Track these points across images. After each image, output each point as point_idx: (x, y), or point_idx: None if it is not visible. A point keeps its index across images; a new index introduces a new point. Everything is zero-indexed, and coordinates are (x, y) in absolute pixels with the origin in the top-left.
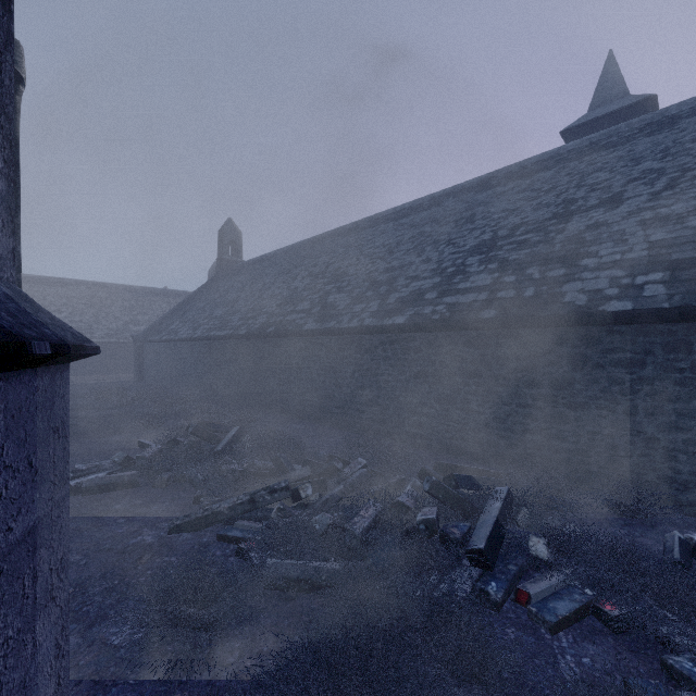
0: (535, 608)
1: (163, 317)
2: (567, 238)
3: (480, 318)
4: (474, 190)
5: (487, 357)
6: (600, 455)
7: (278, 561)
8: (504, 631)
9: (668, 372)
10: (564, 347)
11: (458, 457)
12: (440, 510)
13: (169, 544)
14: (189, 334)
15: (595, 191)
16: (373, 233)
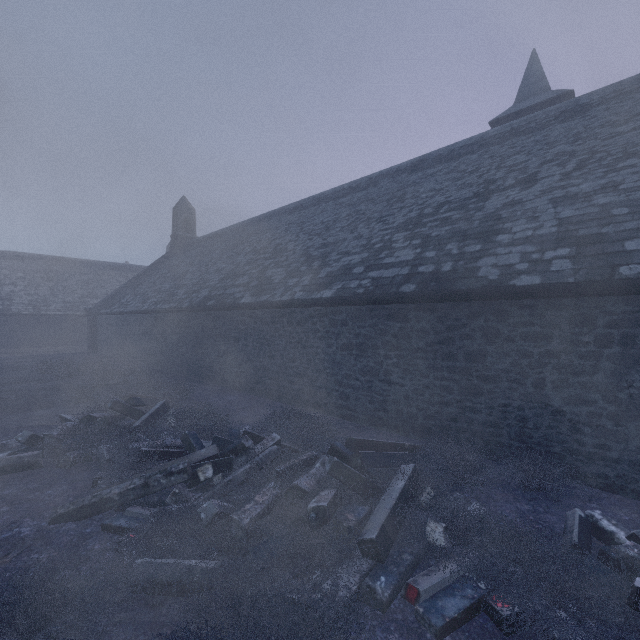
0: (423, 608)
1: (117, 290)
2: (484, 215)
3: (400, 292)
4: (407, 172)
5: (407, 330)
6: (511, 427)
7: (149, 561)
8: (386, 638)
9: (573, 346)
10: (478, 321)
11: (381, 428)
12: (339, 493)
13: (45, 537)
14: (138, 307)
15: (513, 172)
16: (314, 211)
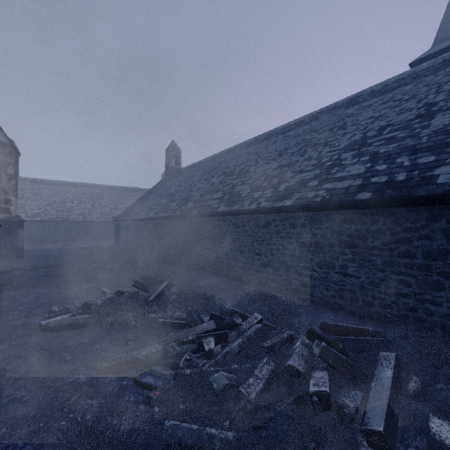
0: None
1: (132, 205)
2: (432, 132)
3: (356, 199)
4: (344, 107)
5: (363, 231)
6: None
7: (176, 423)
8: None
9: None
10: (439, 223)
11: (336, 311)
12: (331, 376)
13: (95, 385)
14: (145, 215)
15: None
16: (268, 143)
